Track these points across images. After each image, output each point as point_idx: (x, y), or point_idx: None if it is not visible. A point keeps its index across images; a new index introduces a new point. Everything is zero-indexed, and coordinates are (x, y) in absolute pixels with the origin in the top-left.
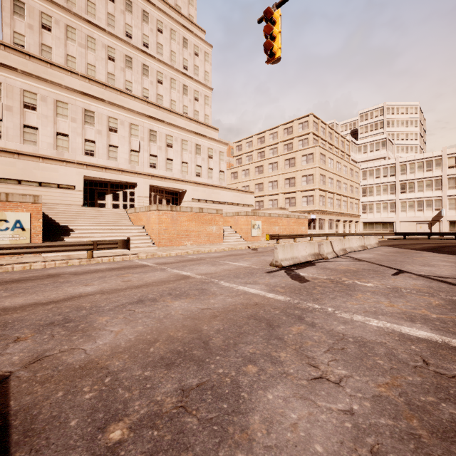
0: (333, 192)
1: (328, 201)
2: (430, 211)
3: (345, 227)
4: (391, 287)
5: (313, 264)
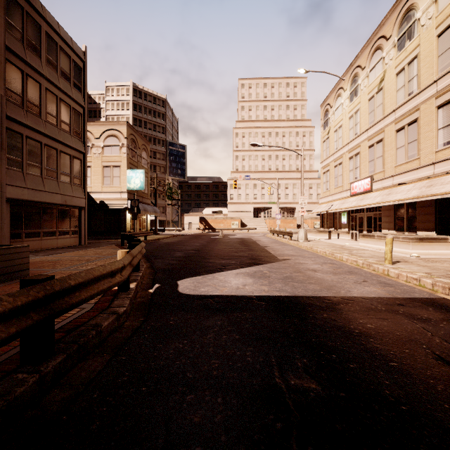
0: None
1: None
2: None
3: None
4: None
5: None
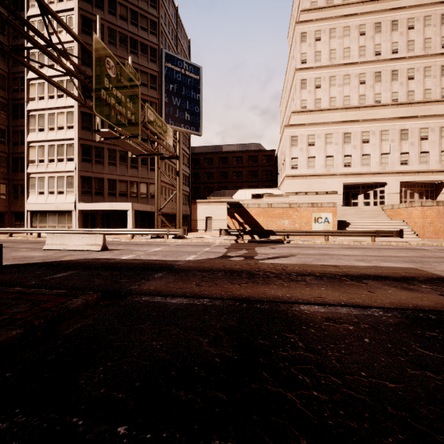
0: None
1: None
2: None
3: None
4: None
5: None
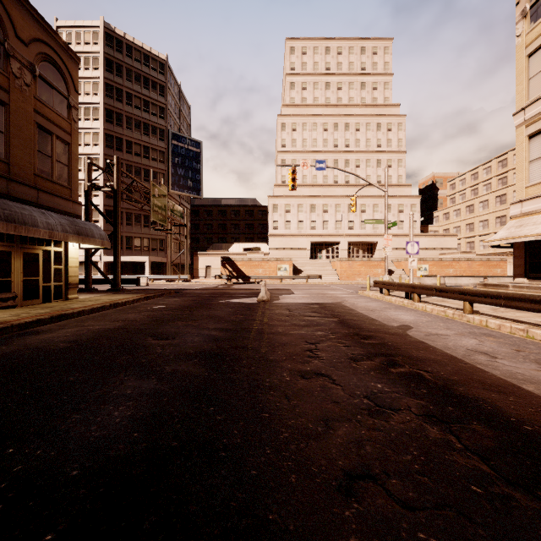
0: None
1: None
2: None
3: None
4: None
5: None
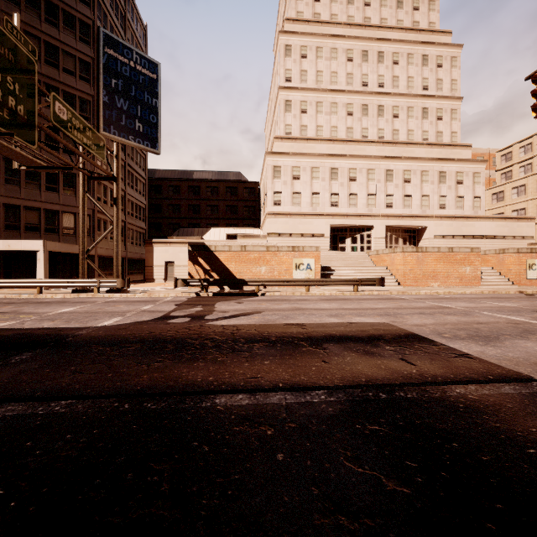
0: None
1: None
2: None
3: None
4: None
5: None
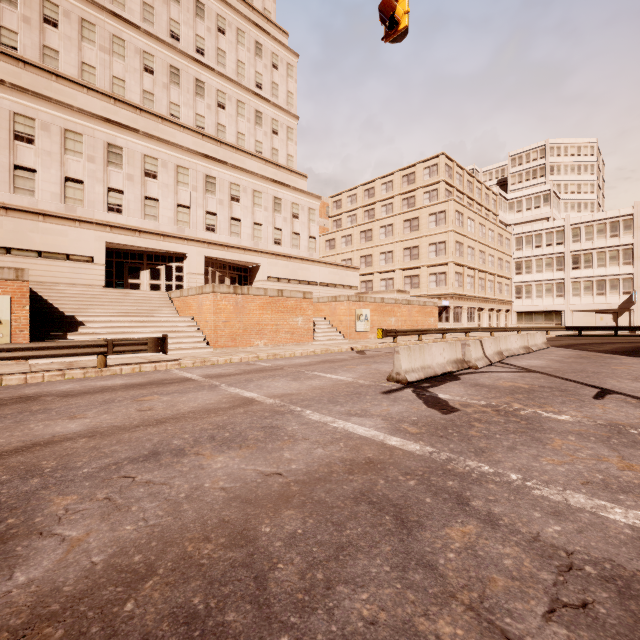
0: (475, 267)
1: (467, 280)
2: (616, 295)
3: (491, 319)
4: (606, 423)
5: (457, 378)
